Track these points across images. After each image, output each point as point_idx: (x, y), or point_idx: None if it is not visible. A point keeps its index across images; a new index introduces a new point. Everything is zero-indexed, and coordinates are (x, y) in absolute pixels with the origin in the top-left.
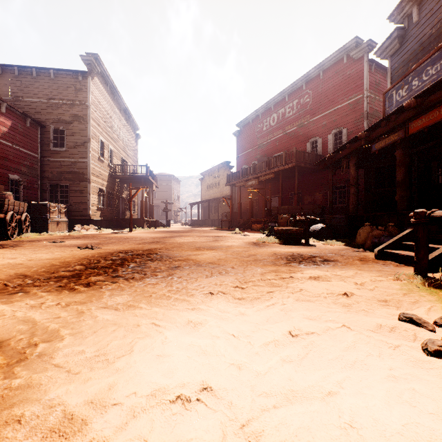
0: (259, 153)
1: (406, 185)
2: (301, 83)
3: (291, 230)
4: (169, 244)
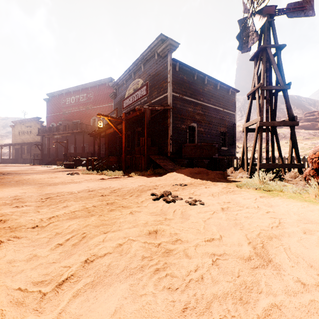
0: (63, 117)
1: (107, 149)
2: (88, 86)
3: (69, 163)
4: (4, 171)
